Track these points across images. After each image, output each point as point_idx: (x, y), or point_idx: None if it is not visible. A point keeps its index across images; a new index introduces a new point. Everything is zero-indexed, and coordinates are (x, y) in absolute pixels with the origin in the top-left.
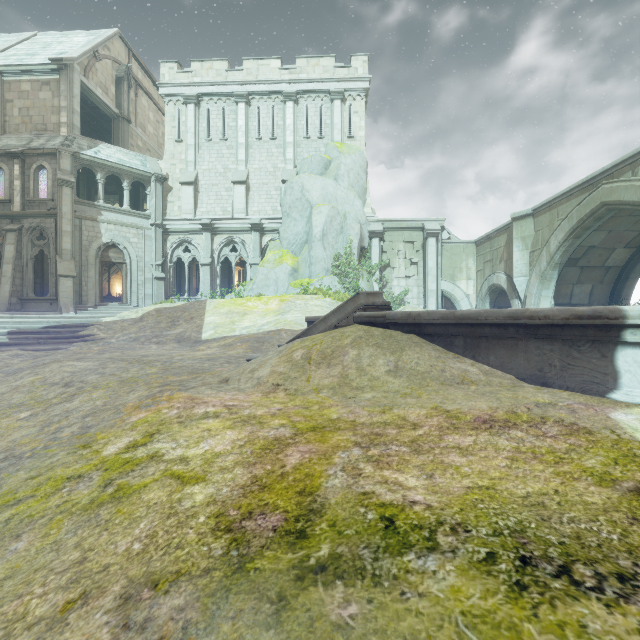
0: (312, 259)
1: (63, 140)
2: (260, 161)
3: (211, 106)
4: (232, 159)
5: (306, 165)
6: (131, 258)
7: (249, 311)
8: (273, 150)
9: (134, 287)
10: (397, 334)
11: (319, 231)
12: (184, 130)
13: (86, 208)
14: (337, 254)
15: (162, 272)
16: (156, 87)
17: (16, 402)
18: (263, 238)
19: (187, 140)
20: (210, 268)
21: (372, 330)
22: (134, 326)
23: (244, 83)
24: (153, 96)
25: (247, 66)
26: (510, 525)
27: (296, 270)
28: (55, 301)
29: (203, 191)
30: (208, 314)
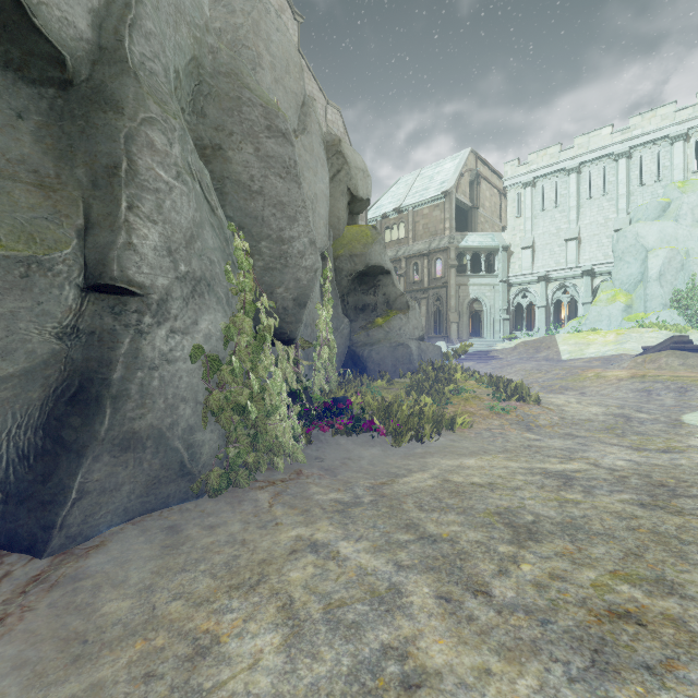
0: (647, 296)
1: (448, 239)
2: (590, 217)
3: (545, 183)
4: (564, 221)
5: (640, 212)
6: (486, 307)
7: (591, 342)
8: (604, 204)
9: (488, 326)
10: (688, 353)
11: (655, 272)
12: (522, 207)
13: (461, 278)
14: (676, 290)
15: (507, 314)
16: (490, 170)
17: (525, 373)
18: (594, 280)
19: (525, 215)
20: (545, 309)
21: (675, 352)
22: (514, 352)
23: (575, 157)
24: (488, 178)
25: (578, 142)
26: (680, 376)
27: (629, 306)
28: (446, 337)
29: (538, 250)
30: (560, 345)
